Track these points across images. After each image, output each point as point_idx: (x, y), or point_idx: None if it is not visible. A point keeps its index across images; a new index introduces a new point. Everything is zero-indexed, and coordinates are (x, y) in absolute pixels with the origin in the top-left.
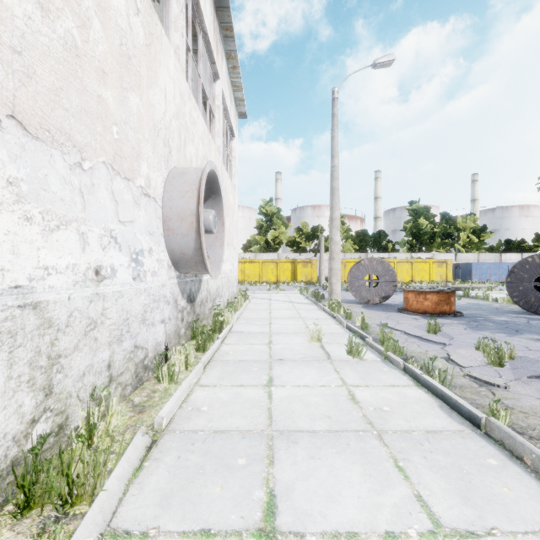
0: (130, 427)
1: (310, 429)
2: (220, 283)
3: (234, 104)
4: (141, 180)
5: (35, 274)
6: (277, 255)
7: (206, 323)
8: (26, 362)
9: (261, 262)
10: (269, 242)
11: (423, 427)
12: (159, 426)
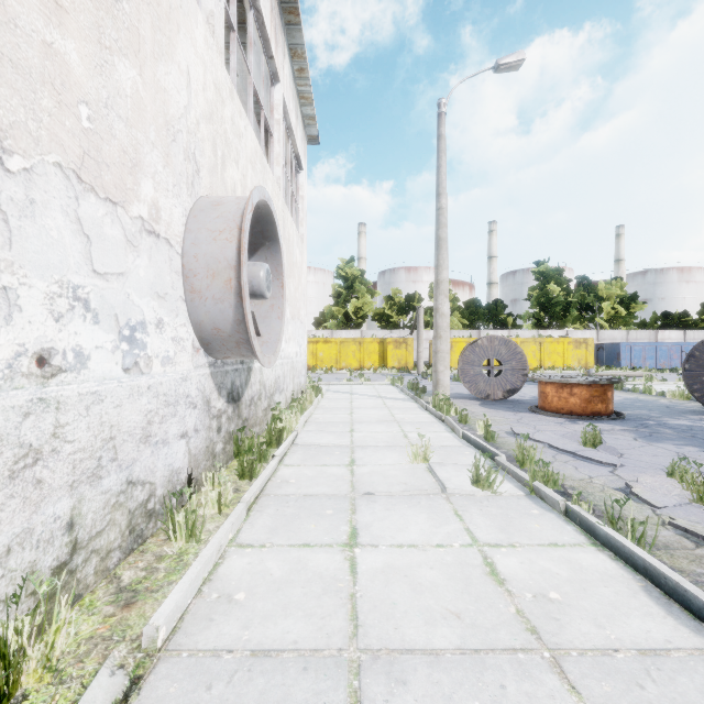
0: (100, 642)
1: (428, 647)
2: (281, 372)
3: (301, 123)
4: (141, 208)
5: None
6: (360, 332)
7: (258, 431)
8: None
9: (340, 342)
10: (350, 315)
11: (631, 640)
12: (151, 643)
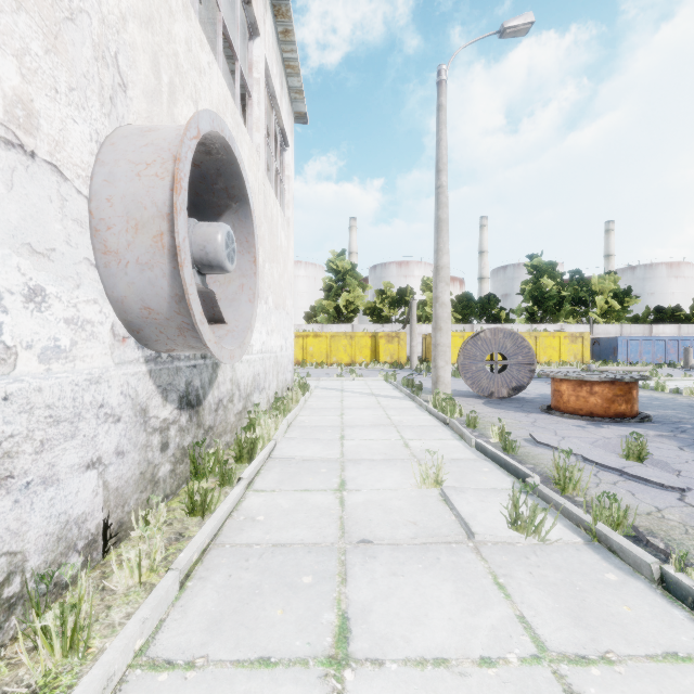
0: None
1: None
2: (261, 368)
3: (287, 95)
4: None
5: None
6: (351, 326)
7: (229, 439)
8: None
9: (330, 336)
10: (341, 309)
11: None
12: None
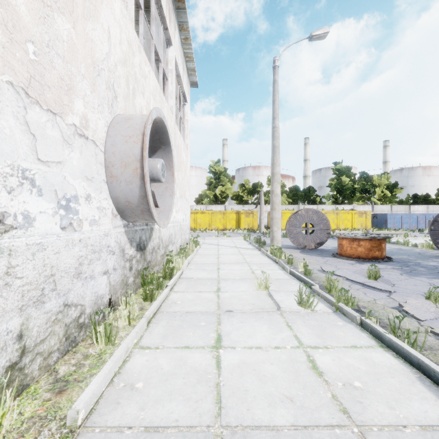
0: (37, 420)
1: (271, 424)
2: (173, 231)
3: (186, 73)
4: (74, 118)
5: None
6: (224, 207)
7: (158, 269)
8: None
9: (211, 213)
10: (217, 196)
11: (415, 418)
12: (73, 422)
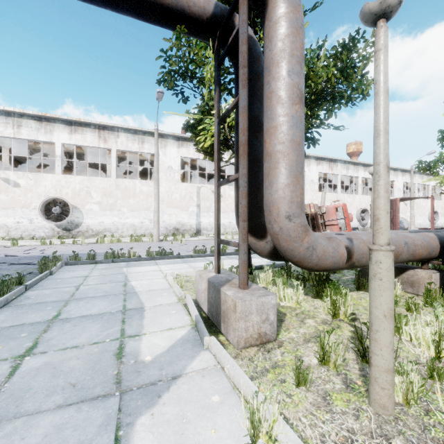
0: None
1: None
2: (443, 224)
3: None
4: (425, 215)
5: (420, 222)
6: None
7: None
8: (419, 226)
9: None
10: None
11: None
12: None
